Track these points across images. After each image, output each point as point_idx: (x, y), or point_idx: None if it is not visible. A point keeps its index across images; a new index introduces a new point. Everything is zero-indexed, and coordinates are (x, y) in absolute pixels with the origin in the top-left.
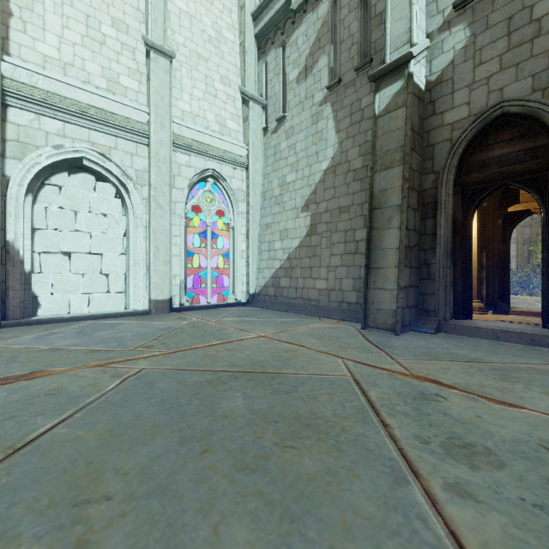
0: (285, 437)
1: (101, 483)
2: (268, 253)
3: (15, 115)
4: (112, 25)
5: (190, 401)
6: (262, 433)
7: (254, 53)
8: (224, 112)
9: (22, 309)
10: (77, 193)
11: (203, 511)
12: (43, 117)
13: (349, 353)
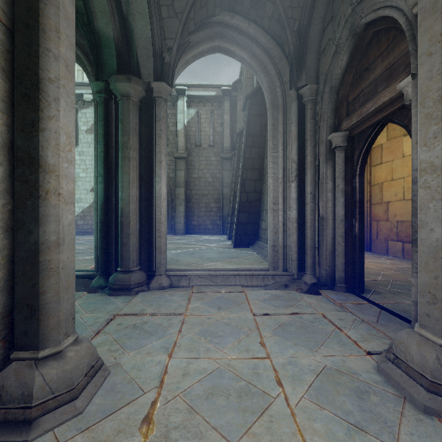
0: None
1: None
2: None
3: None
4: None
5: None
6: None
7: None
8: None
9: None
10: None
11: None
12: None
13: None
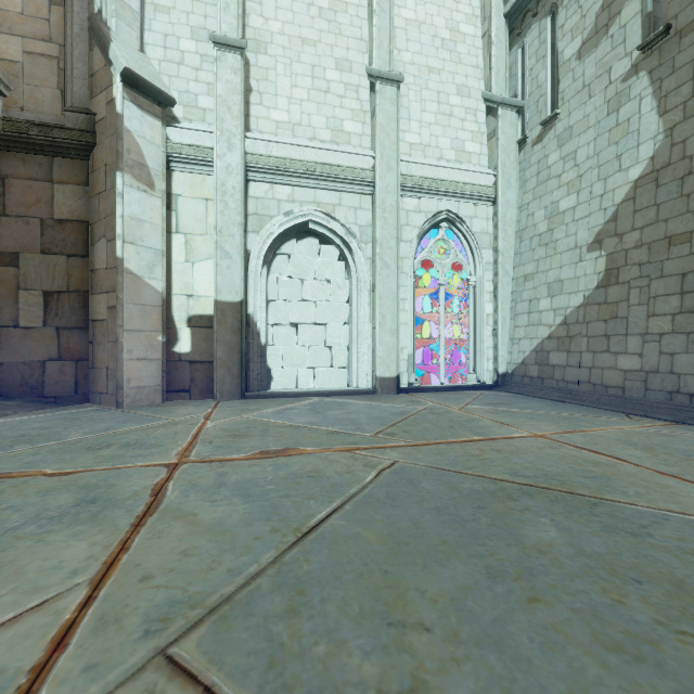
0: (670, 615)
1: (409, 604)
2: (527, 316)
3: (254, 189)
4: (336, 67)
5: (475, 517)
6: (621, 595)
7: (504, 40)
8: (461, 133)
9: (259, 381)
10: (303, 260)
11: None
12: (276, 185)
13: None
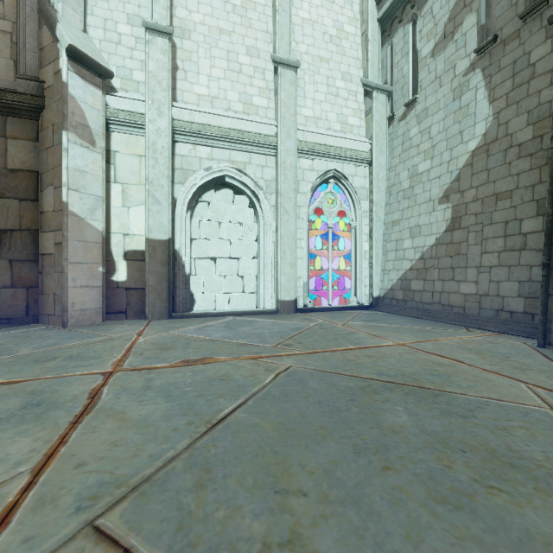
0: (484, 474)
1: (292, 475)
2: (394, 253)
3: (180, 148)
4: (247, 53)
5: (348, 407)
6: (450, 462)
7: (377, 39)
8: (345, 110)
9: (184, 304)
10: (220, 206)
11: (412, 541)
12: (198, 146)
13: (533, 378)
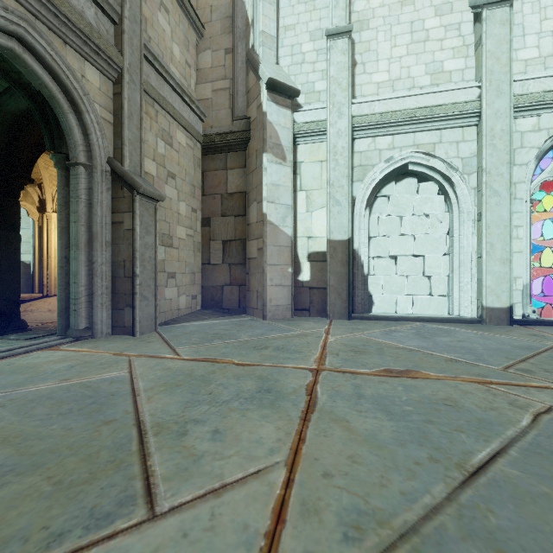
0: None
1: None
2: None
3: (358, 145)
4: (435, 14)
5: None
6: None
7: None
8: None
9: (363, 305)
10: (402, 199)
11: None
12: (377, 138)
13: None
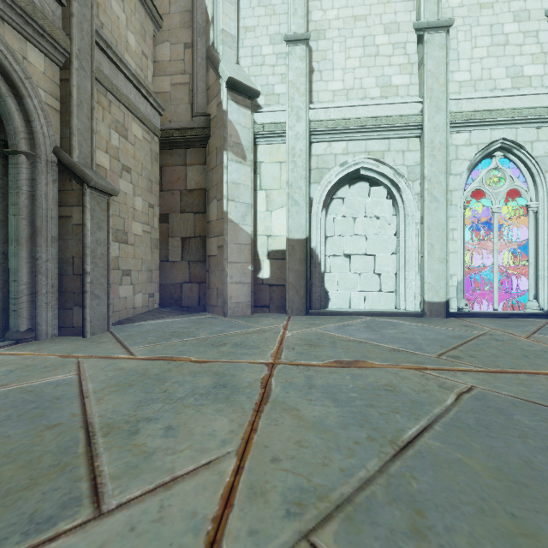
0: None
1: None
2: None
3: (315, 148)
4: (384, 32)
5: None
6: None
7: None
8: (519, 59)
9: (320, 301)
10: (355, 201)
11: None
12: (333, 143)
13: None
